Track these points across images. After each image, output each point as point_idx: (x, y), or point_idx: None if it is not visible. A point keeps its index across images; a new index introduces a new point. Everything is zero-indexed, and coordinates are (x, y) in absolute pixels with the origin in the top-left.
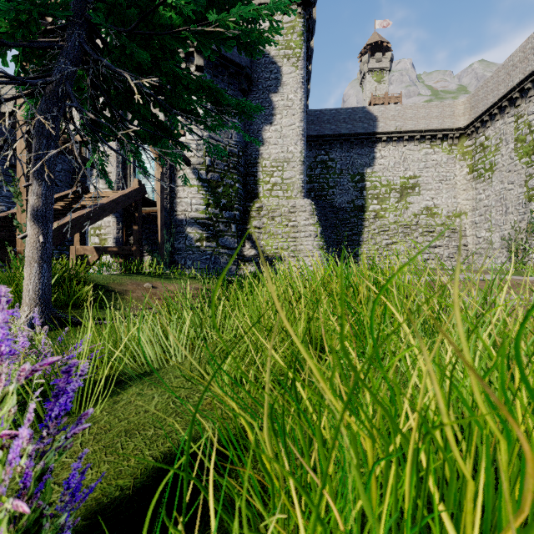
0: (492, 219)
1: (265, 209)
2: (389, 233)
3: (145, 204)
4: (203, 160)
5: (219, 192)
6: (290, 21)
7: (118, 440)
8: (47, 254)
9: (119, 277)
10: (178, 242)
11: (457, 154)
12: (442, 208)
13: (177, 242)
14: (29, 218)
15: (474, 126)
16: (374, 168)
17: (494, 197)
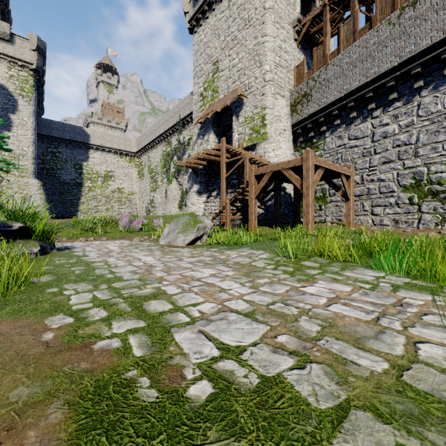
0: (143, 198)
1: (5, 182)
2: (97, 200)
3: None
4: None
5: None
6: (25, 76)
7: None
8: None
9: None
10: None
11: (133, 164)
12: (126, 189)
13: None
14: None
15: (139, 153)
16: (88, 163)
17: (144, 188)
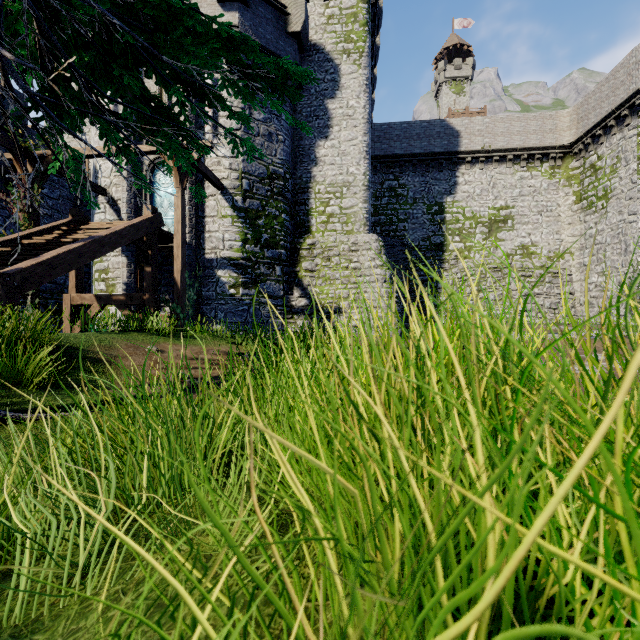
0: (607, 260)
1: (319, 247)
2: (474, 278)
3: (164, 240)
4: (238, 183)
5: (259, 224)
6: (351, 6)
7: None
8: None
9: (111, 336)
10: (206, 289)
11: (561, 179)
12: (542, 246)
13: (205, 289)
14: None
15: (583, 142)
16: (455, 197)
17: (609, 232)
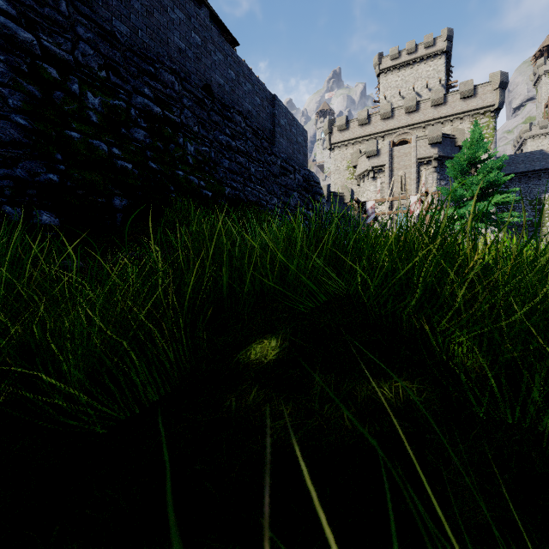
0: None
1: None
2: None
3: None
4: None
5: None
6: (485, 122)
7: None
8: None
9: None
10: None
11: None
12: None
13: None
14: None
15: None
16: None
17: None
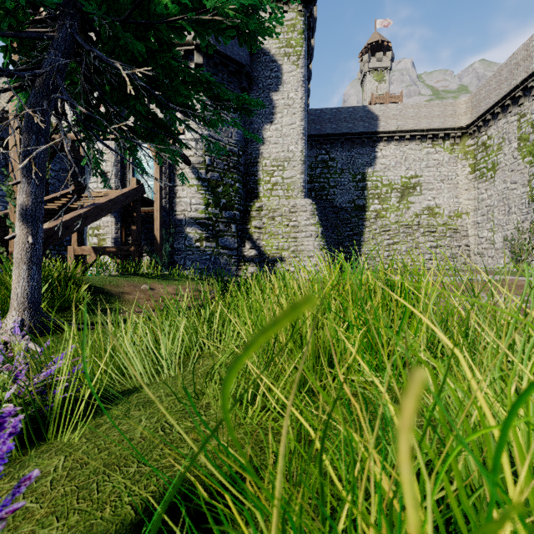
0: (495, 219)
1: (266, 209)
2: (390, 233)
3: (144, 204)
4: (202, 159)
5: (218, 191)
6: (291, 19)
7: (95, 478)
8: (37, 256)
9: (116, 278)
10: (177, 242)
11: (459, 154)
12: (444, 208)
13: (176, 242)
14: (18, 217)
15: (476, 125)
16: (375, 168)
17: (496, 197)
